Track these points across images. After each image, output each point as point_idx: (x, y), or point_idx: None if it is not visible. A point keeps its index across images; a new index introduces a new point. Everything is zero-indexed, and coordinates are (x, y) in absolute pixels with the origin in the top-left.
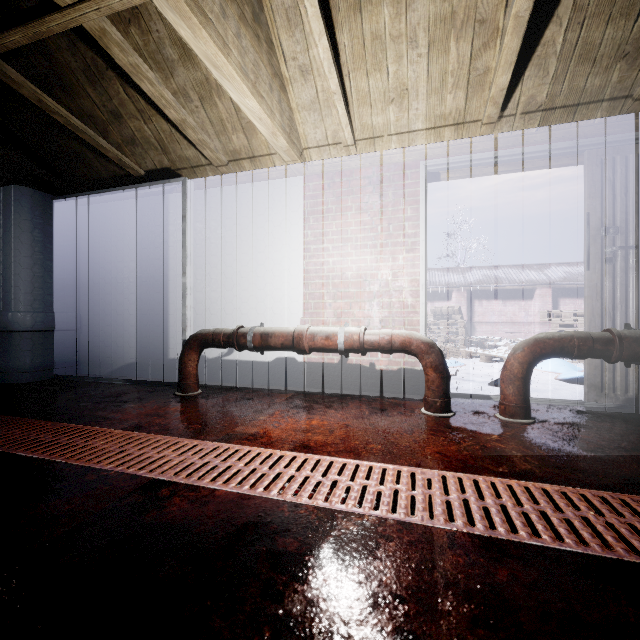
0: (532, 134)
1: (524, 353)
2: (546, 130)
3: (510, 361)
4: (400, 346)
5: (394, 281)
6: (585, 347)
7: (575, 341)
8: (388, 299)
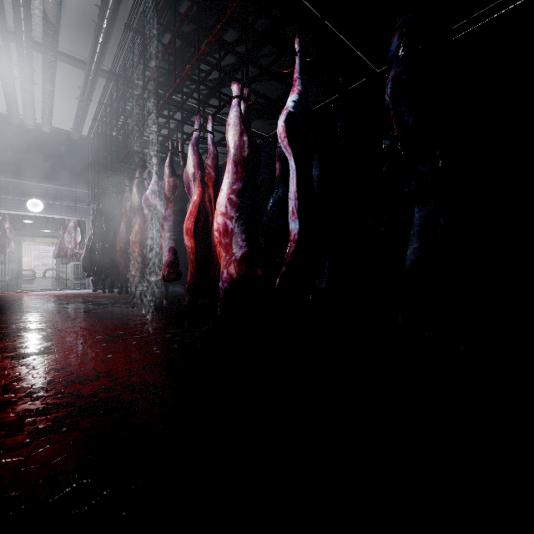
0: (49, 244)
1: (45, 270)
2: (51, 244)
3: (44, 271)
4: (29, 270)
5: (28, 261)
6: (52, 269)
7: (51, 269)
8: (26, 264)
